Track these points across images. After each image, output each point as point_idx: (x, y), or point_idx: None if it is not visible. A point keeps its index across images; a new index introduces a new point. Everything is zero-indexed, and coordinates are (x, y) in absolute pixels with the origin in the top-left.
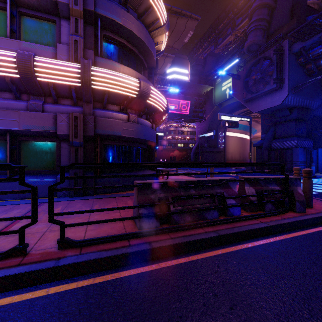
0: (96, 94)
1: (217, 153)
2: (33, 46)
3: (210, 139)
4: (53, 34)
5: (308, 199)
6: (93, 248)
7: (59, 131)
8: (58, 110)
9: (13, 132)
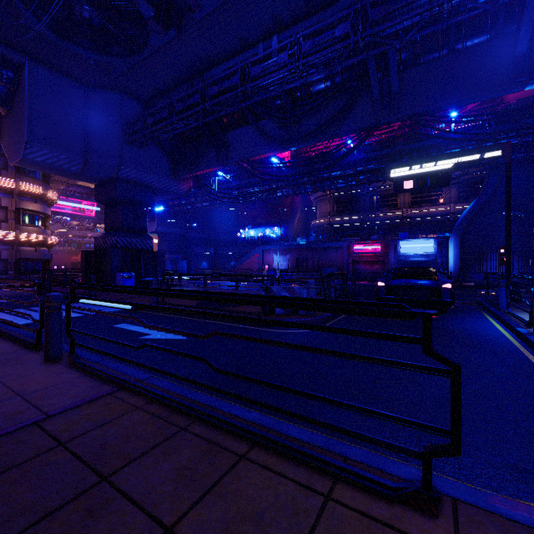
0: (20, 241)
1: None
2: None
3: None
4: None
5: None
6: None
7: (3, 257)
8: None
9: None
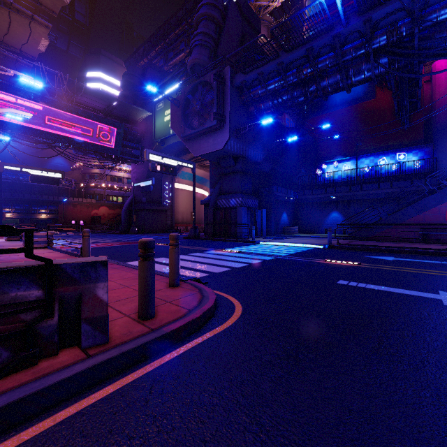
0: None
1: (161, 212)
2: None
3: (148, 191)
4: None
5: (143, 303)
6: None
7: None
8: None
9: None
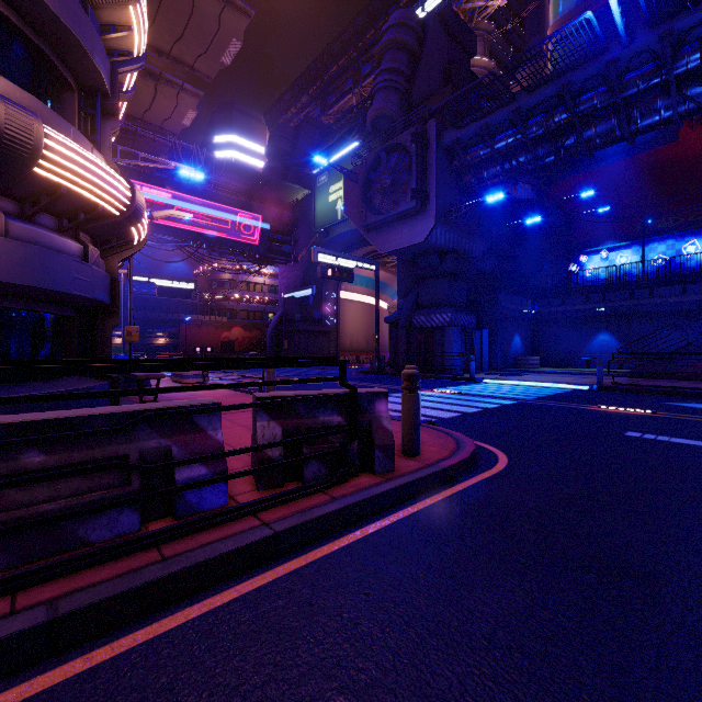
0: None
1: (321, 334)
2: None
3: (305, 304)
4: None
5: (410, 439)
6: None
7: None
8: None
9: None
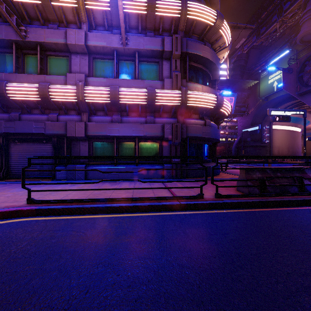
0: (186, 109)
1: (261, 147)
2: (150, 82)
3: (255, 133)
4: (156, 71)
5: None
6: (233, 198)
7: (165, 135)
8: (162, 121)
9: (139, 137)
